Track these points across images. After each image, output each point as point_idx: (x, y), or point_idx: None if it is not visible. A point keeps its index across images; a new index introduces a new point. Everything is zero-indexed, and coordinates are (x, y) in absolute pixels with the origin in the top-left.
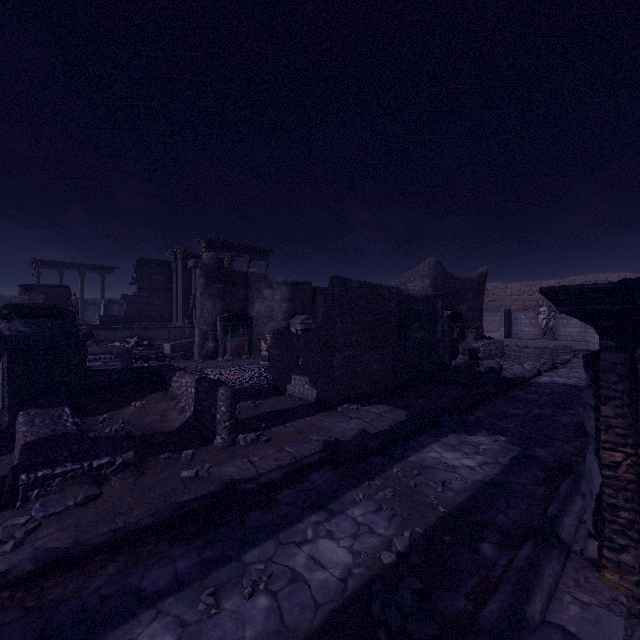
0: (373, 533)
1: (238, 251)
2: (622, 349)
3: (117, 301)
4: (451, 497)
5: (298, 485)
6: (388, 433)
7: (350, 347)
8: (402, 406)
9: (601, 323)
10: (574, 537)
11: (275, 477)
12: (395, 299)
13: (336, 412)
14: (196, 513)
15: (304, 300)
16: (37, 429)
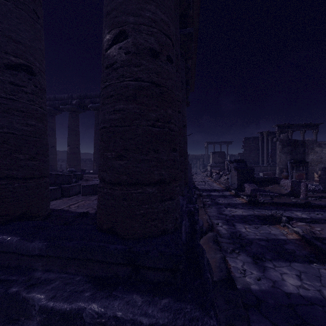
0: None
1: (296, 127)
2: None
3: (233, 155)
4: None
5: None
6: None
7: None
8: None
9: None
10: None
11: (323, 205)
12: None
13: None
14: (300, 205)
15: None
16: (252, 187)
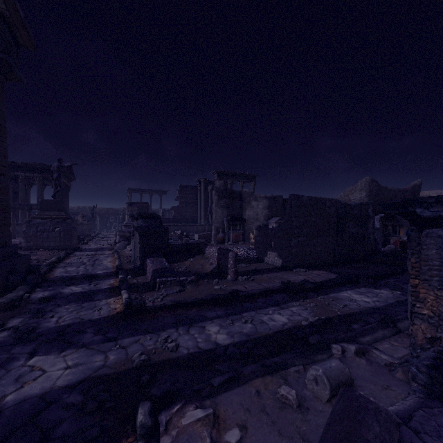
0: (300, 316)
1: (236, 177)
2: (418, 230)
3: (168, 210)
4: (347, 310)
5: (267, 297)
6: (320, 283)
7: (302, 235)
8: (335, 272)
9: (408, 218)
10: (408, 329)
11: (256, 292)
12: (334, 206)
13: (292, 272)
14: (222, 299)
15: (278, 208)
16: (156, 265)
